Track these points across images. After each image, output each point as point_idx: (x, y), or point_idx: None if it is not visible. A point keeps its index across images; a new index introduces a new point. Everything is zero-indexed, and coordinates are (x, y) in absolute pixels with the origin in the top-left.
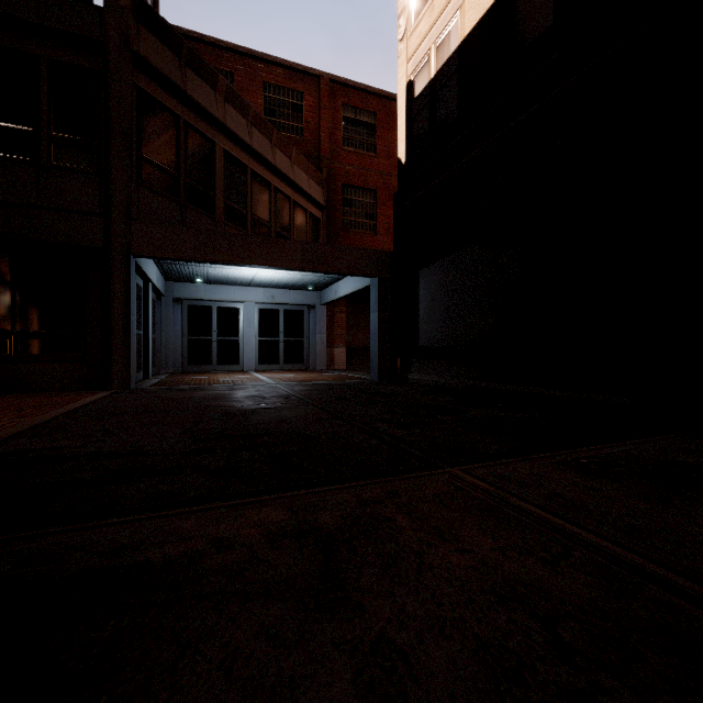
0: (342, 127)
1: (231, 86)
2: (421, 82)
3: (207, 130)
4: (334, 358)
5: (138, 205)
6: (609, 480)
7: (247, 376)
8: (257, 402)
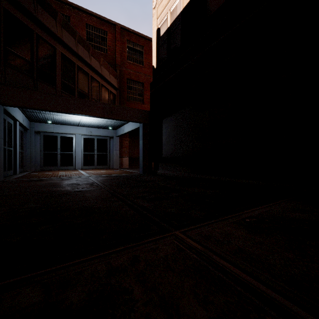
0: (126, 51)
1: (65, 19)
2: (163, 29)
3: (50, 40)
4: (123, 162)
5: (5, 76)
6: (265, 234)
7: (75, 172)
8: (72, 187)
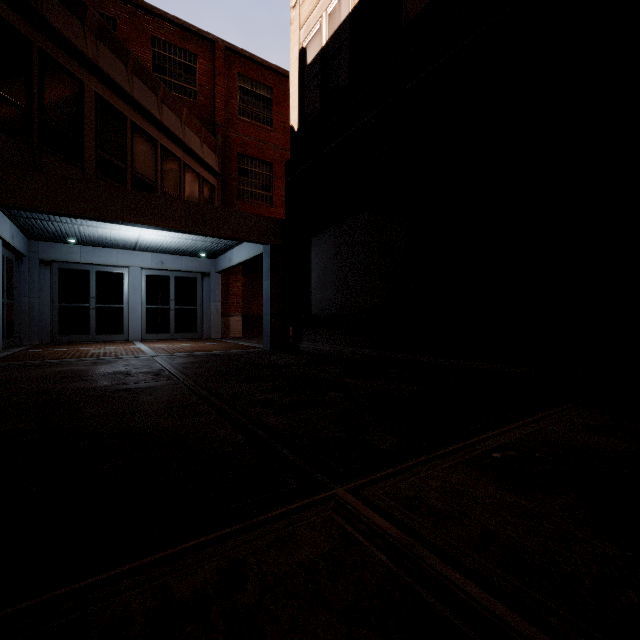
0: (238, 97)
1: (104, 23)
2: (313, 50)
3: (71, 65)
4: (230, 327)
5: None
6: (540, 492)
7: (128, 346)
8: (114, 381)
